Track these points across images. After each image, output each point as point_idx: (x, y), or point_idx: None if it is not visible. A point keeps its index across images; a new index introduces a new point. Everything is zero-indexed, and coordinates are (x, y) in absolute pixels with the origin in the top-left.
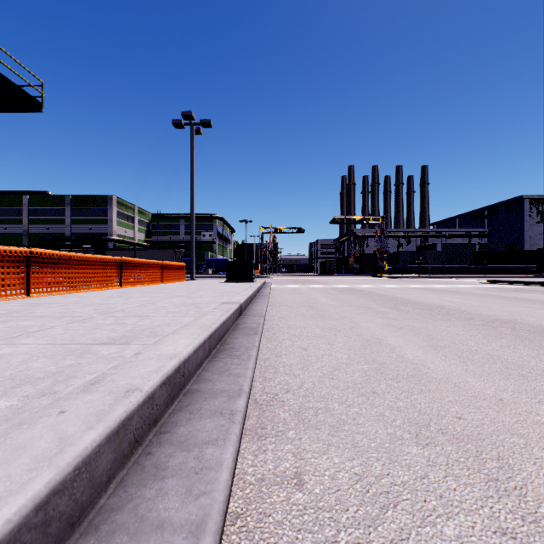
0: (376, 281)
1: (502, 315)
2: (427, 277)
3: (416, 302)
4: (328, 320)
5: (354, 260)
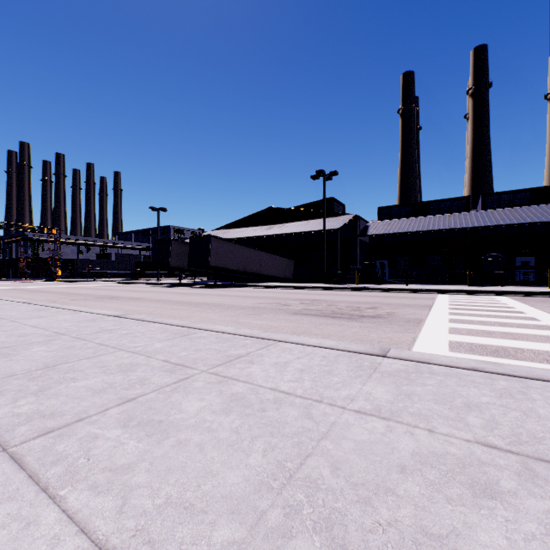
0: (42, 284)
1: (67, 292)
2: (92, 281)
3: (46, 291)
4: (1, 295)
5: (26, 265)
